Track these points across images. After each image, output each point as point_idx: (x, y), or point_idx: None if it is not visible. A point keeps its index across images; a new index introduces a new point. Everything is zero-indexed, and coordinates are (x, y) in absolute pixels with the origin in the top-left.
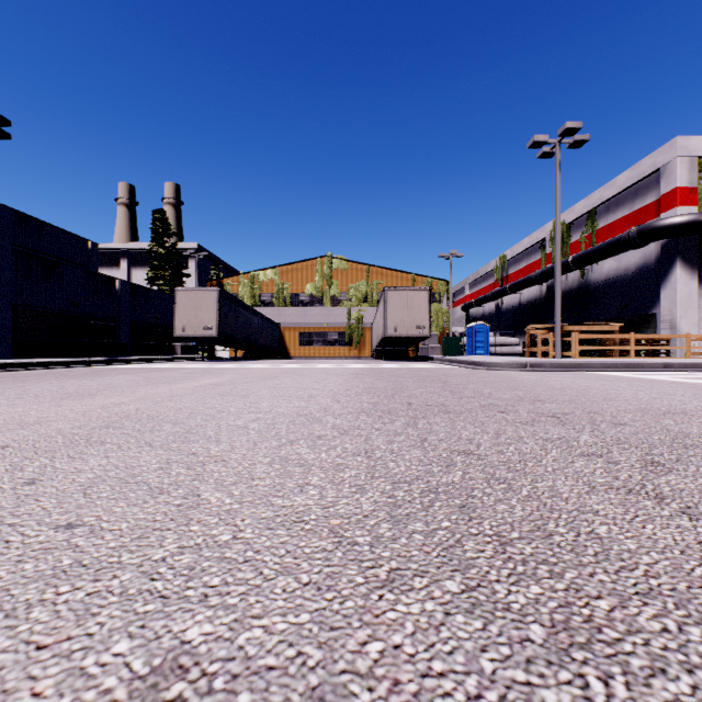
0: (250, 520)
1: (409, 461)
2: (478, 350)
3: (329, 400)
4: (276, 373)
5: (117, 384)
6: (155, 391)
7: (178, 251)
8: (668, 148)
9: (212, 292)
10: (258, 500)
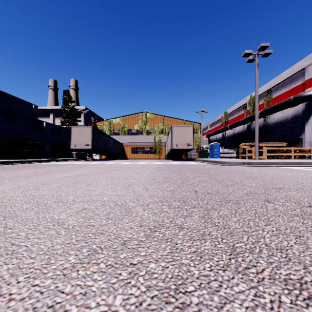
0: None
1: None
2: (215, 155)
3: (141, 188)
4: (117, 167)
5: (22, 175)
6: (37, 180)
7: (75, 109)
8: (309, 58)
9: (89, 127)
10: None
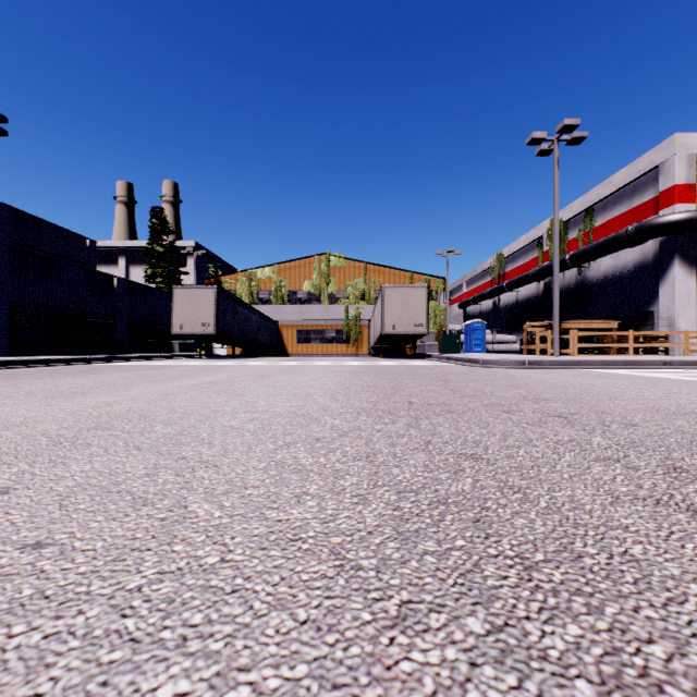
0: (241, 538)
1: (414, 466)
2: (476, 347)
3: (327, 399)
4: (274, 371)
5: (112, 382)
6: (149, 389)
7: (176, 249)
8: (666, 145)
9: (209, 289)
10: (250, 513)
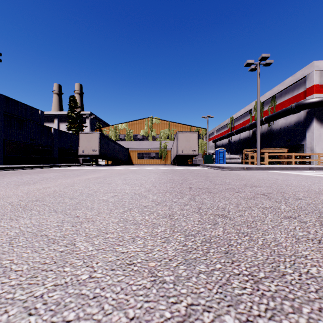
0: (101, 263)
1: (193, 221)
2: (220, 161)
3: (150, 186)
4: (126, 172)
5: (49, 177)
6: (66, 181)
7: (81, 115)
8: (310, 66)
9: (96, 134)
10: (108, 248)
